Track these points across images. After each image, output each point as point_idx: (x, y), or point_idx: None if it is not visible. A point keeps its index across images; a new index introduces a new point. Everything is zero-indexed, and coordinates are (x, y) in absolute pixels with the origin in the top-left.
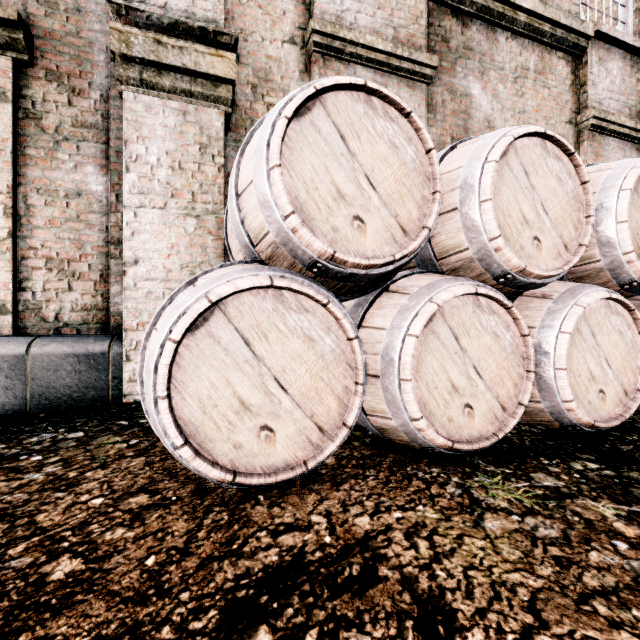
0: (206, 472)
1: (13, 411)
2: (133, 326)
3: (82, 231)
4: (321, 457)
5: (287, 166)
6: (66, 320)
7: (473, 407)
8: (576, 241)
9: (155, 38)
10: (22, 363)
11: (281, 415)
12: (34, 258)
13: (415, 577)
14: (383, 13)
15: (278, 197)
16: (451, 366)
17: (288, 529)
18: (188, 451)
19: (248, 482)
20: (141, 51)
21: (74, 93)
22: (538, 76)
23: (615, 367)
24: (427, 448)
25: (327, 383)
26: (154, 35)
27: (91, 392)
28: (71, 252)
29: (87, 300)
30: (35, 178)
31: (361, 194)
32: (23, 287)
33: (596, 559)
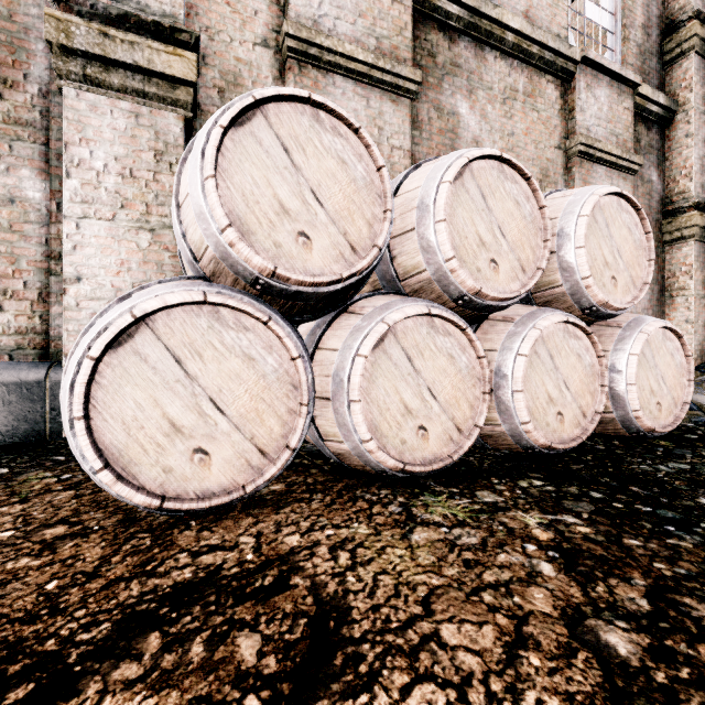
0: (130, 497)
1: None
2: None
3: (16, 243)
4: (261, 480)
5: (224, 177)
6: None
7: (427, 429)
8: (534, 265)
9: (101, 30)
10: None
11: (217, 437)
12: None
13: (325, 583)
14: (365, 21)
15: (213, 209)
16: (404, 387)
17: (212, 550)
18: (108, 475)
19: (178, 507)
20: (84, 43)
21: (6, 85)
22: (527, 98)
23: (573, 390)
24: (381, 471)
25: (269, 404)
26: (100, 26)
27: (24, 426)
28: (2, 267)
29: (22, 322)
30: None
31: (307, 210)
32: None
33: (502, 559)
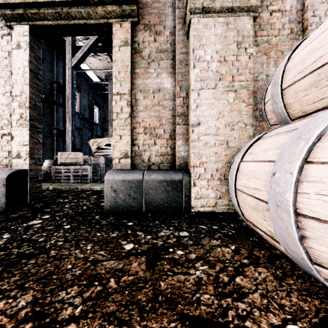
0: None
1: (137, 211)
2: (197, 164)
3: (160, 111)
4: None
5: None
6: (153, 161)
7: None
8: None
9: None
10: (141, 184)
11: None
12: (138, 128)
13: None
14: None
15: None
16: None
17: None
18: None
19: None
20: None
21: (156, 34)
22: None
23: None
24: None
25: None
26: None
27: (173, 203)
28: (155, 123)
29: (163, 150)
30: (139, 84)
31: None
32: (134, 143)
33: None
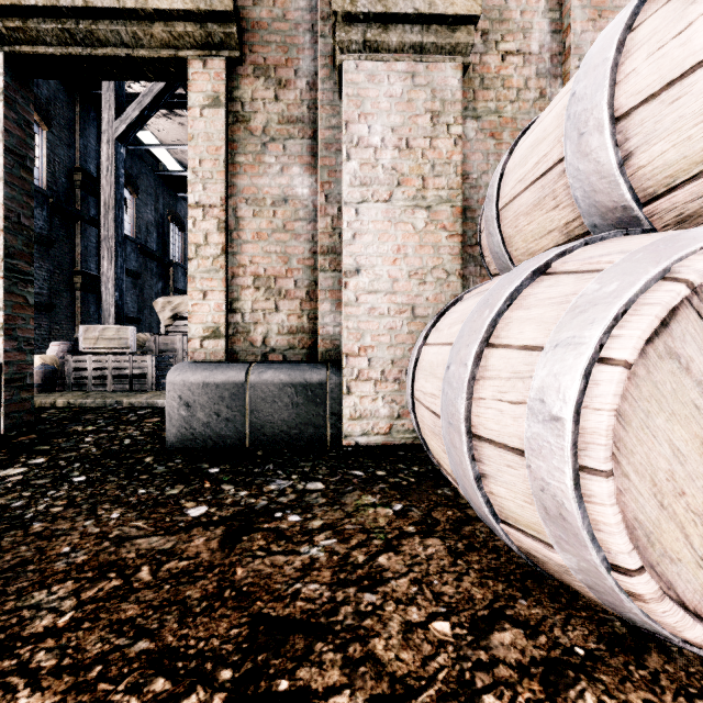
0: (679, 626)
1: (233, 446)
2: (354, 351)
3: (288, 242)
4: None
5: None
6: (272, 345)
7: None
8: None
9: None
10: (241, 392)
11: None
12: (243, 276)
13: None
14: None
15: None
16: None
17: None
18: (650, 582)
19: None
20: (366, 4)
21: (280, 86)
22: None
23: None
24: None
25: None
26: None
27: (308, 429)
28: (277, 267)
29: (293, 322)
30: (244, 187)
31: None
32: (233, 308)
33: None
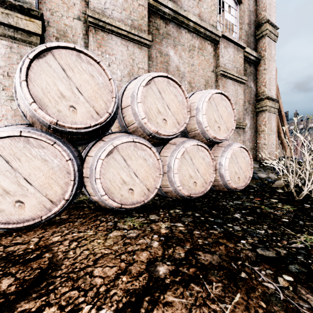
0: None
1: None
2: None
3: None
4: (49, 213)
5: (32, 81)
6: None
7: (133, 190)
8: (183, 121)
9: None
10: None
11: (28, 195)
12: None
13: (58, 255)
14: (126, 12)
15: (25, 95)
16: (122, 172)
17: (15, 244)
18: None
19: (6, 227)
20: None
21: None
22: (199, 50)
23: (201, 172)
24: (112, 208)
25: (55, 180)
26: None
27: None
28: None
29: None
30: None
31: (74, 96)
32: None
33: (140, 241)
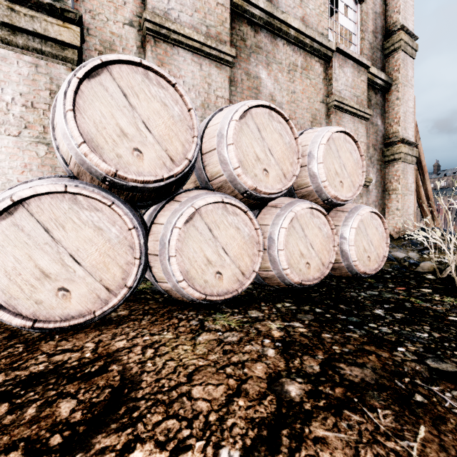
0: (9, 321)
1: None
2: None
3: None
4: (106, 307)
5: (81, 111)
6: None
7: (222, 273)
8: (292, 173)
9: (9, 6)
10: None
11: (76, 280)
12: None
13: (131, 368)
14: (199, 15)
15: (72, 131)
16: (207, 248)
17: (63, 352)
18: None
19: (45, 326)
20: None
21: None
22: (303, 71)
23: (316, 249)
24: (192, 300)
25: (113, 258)
26: (8, 3)
27: None
28: None
29: None
30: None
31: (140, 134)
32: None
33: (247, 349)
